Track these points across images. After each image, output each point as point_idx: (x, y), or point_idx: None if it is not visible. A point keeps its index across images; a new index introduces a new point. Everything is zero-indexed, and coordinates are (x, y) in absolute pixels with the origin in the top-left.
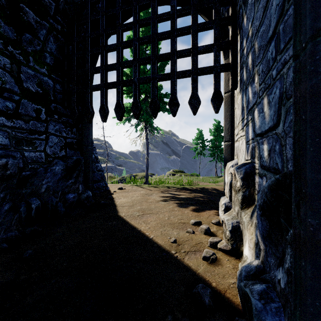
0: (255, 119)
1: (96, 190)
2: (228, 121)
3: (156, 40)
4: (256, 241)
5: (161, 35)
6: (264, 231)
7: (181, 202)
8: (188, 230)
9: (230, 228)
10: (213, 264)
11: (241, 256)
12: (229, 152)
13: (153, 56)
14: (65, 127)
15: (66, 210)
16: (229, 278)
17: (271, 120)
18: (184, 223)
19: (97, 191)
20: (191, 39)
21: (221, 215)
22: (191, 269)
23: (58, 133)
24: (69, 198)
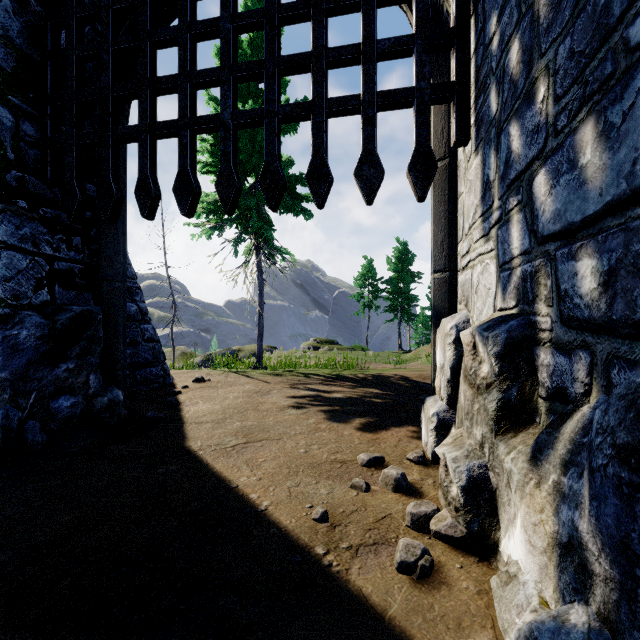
0: (537, 199)
1: (141, 386)
2: (443, 225)
3: (276, 21)
4: (562, 535)
5: (290, 10)
6: (635, 535)
7: (334, 410)
8: (354, 483)
9: (465, 481)
10: (427, 582)
11: (493, 554)
12: (446, 295)
13: (269, 59)
14: (50, 231)
15: (50, 440)
16: (474, 630)
17: (617, 180)
18: (345, 463)
19: (142, 387)
20: (362, 21)
21: (429, 441)
22: (371, 606)
23: (29, 245)
24: (61, 409)
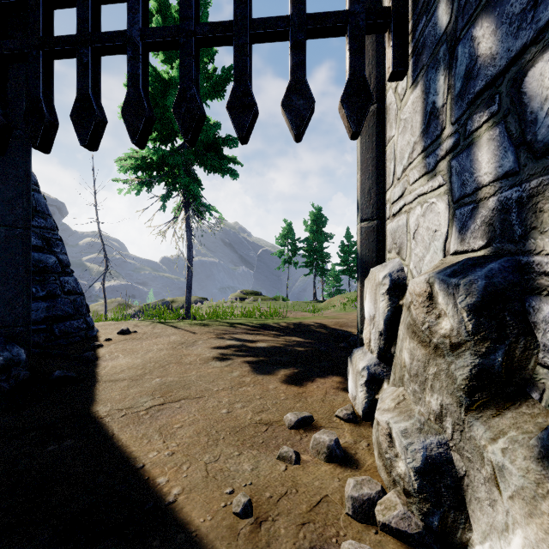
0: (535, 97)
1: (59, 340)
2: (371, 173)
3: None
4: None
5: None
6: None
7: (259, 361)
8: (282, 454)
9: (420, 462)
10: None
11: None
12: (373, 244)
13: None
14: None
15: None
16: None
17: None
18: (271, 426)
19: (61, 341)
20: None
21: (359, 396)
22: None
23: None
24: None
